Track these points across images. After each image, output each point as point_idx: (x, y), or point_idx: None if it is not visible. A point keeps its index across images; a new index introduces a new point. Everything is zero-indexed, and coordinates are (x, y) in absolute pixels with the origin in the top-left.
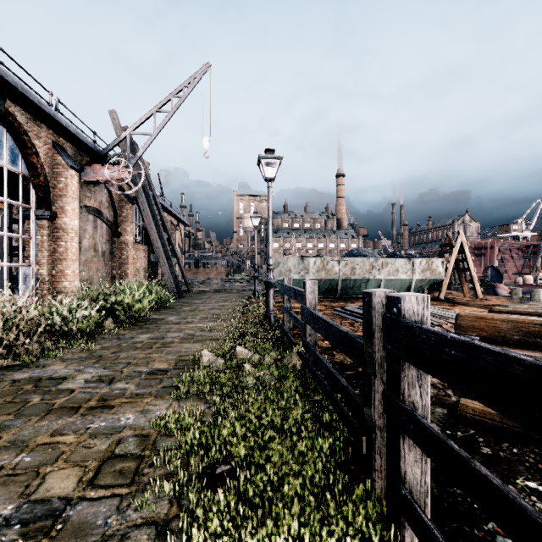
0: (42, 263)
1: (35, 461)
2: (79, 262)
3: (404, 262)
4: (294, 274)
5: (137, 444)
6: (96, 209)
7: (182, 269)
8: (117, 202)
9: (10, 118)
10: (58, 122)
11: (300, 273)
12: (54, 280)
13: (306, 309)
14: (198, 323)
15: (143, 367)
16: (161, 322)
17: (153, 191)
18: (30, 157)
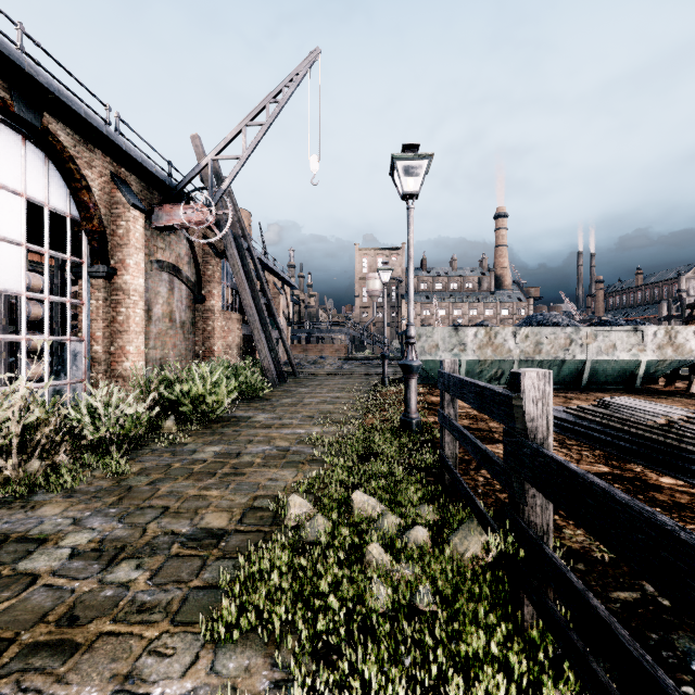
0: (97, 337)
1: None
2: (149, 335)
3: (625, 334)
4: (443, 352)
5: None
6: (171, 265)
7: (286, 345)
8: (200, 257)
9: (50, 139)
10: (115, 143)
11: (452, 350)
12: (113, 360)
13: (529, 447)
14: (298, 428)
15: (183, 523)
16: (245, 423)
17: (249, 242)
18: (80, 193)
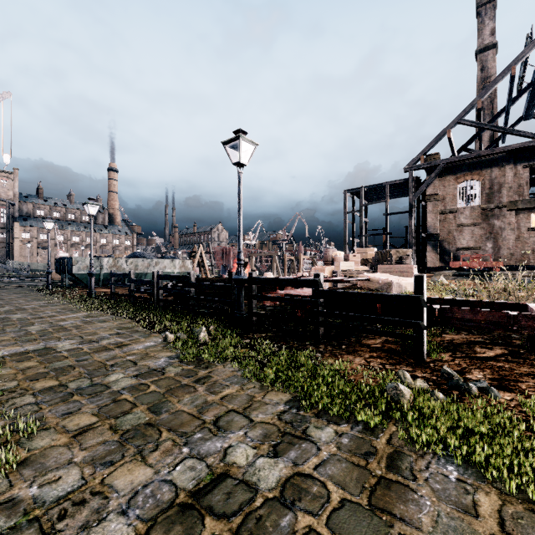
0: None
1: (58, 320)
2: None
3: (169, 262)
4: None
5: (86, 316)
6: None
7: None
8: None
9: None
10: None
11: (96, 268)
12: None
13: (132, 279)
14: (32, 302)
15: (44, 312)
16: None
17: None
18: None
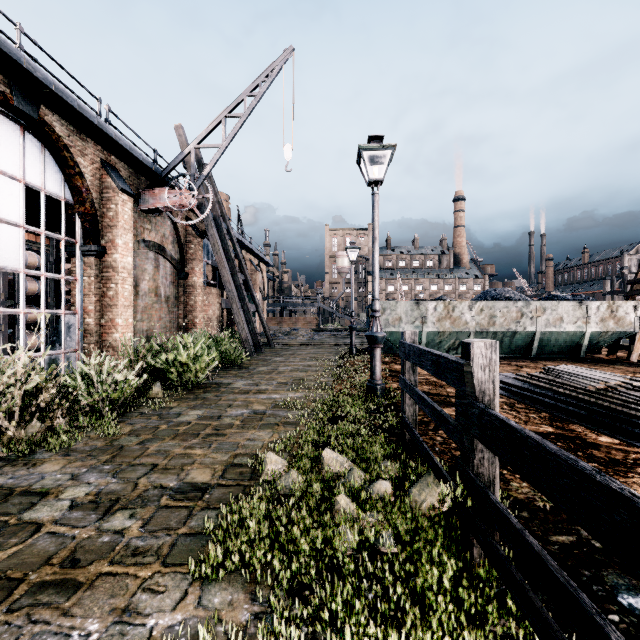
0: (89, 310)
1: None
2: (136, 309)
3: (571, 307)
4: (405, 325)
5: None
6: (157, 244)
7: (262, 318)
8: (183, 237)
9: (46, 130)
10: (106, 133)
11: (414, 322)
12: (103, 331)
13: (477, 407)
14: (273, 393)
15: (171, 478)
16: (225, 389)
17: (228, 223)
18: (74, 178)
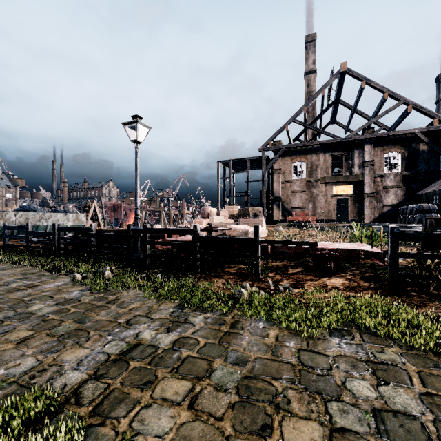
0: None
1: None
2: None
3: (63, 215)
4: None
5: None
6: None
7: None
8: None
9: None
10: None
11: None
12: None
13: (30, 231)
14: None
15: None
16: None
17: None
18: None
